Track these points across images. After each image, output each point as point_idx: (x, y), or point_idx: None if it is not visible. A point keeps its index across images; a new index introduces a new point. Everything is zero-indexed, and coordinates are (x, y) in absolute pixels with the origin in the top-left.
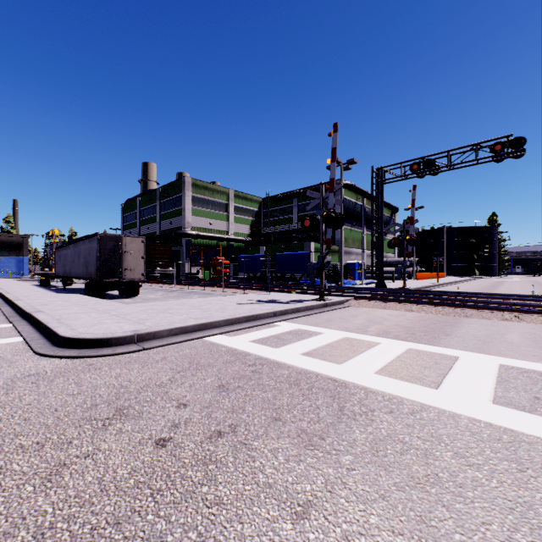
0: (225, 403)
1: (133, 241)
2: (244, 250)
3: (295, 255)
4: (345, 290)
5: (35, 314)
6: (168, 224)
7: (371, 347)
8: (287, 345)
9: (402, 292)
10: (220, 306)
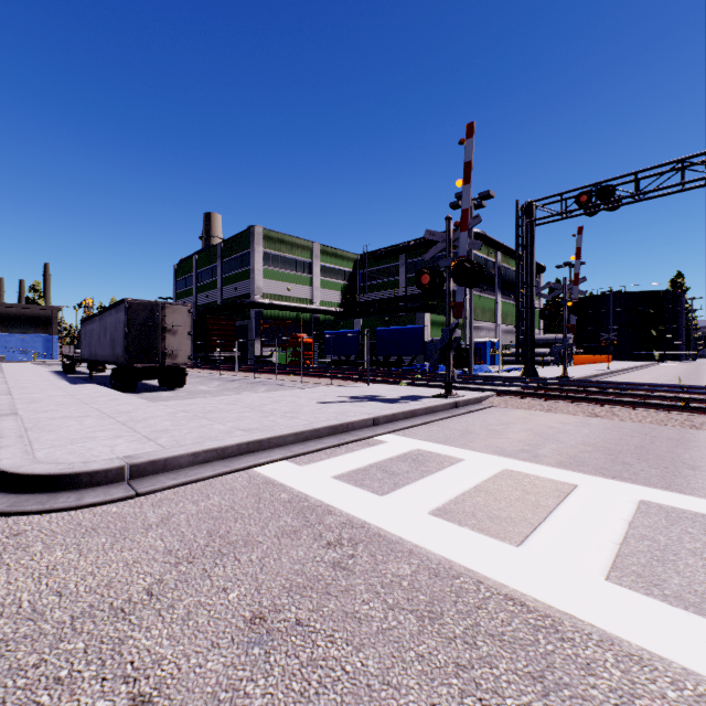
0: (253, 701)
1: (176, 311)
2: (333, 324)
3: (403, 330)
4: (478, 380)
5: (0, 420)
6: (233, 291)
7: (564, 496)
8: (402, 489)
9: (567, 384)
10: (291, 407)
